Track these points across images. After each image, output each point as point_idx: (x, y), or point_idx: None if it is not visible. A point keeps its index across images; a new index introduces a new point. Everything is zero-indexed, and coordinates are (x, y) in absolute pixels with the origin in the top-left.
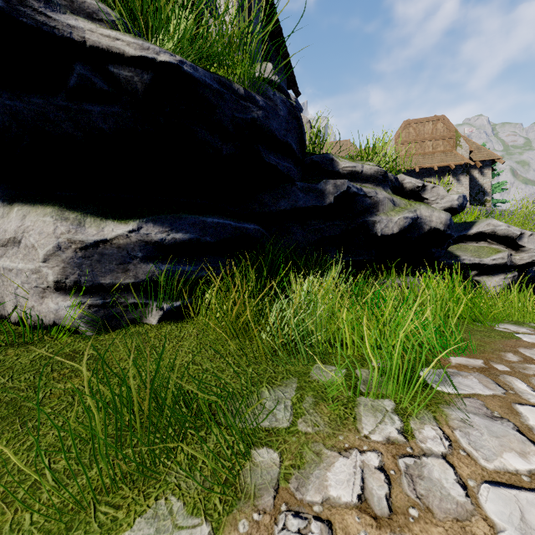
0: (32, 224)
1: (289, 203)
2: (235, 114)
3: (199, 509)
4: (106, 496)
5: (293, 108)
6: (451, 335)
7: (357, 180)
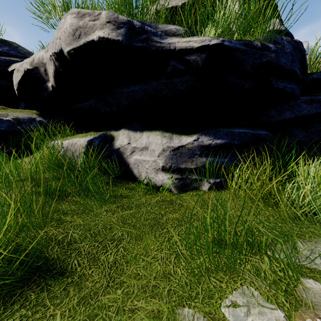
0: (152, 140)
1: (293, 113)
2: (254, 61)
3: (271, 300)
4: (212, 273)
5: (297, 44)
6: None
7: None
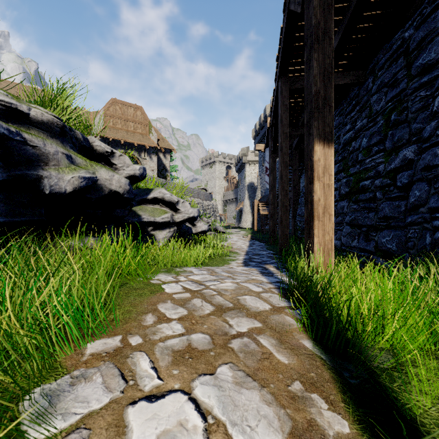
0: None
1: None
2: None
3: None
4: None
5: None
6: (101, 309)
7: (21, 122)
